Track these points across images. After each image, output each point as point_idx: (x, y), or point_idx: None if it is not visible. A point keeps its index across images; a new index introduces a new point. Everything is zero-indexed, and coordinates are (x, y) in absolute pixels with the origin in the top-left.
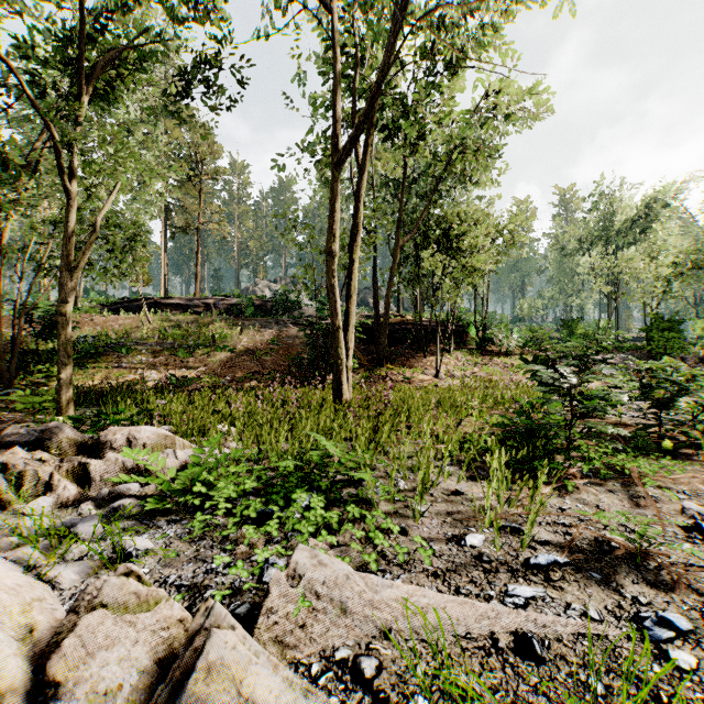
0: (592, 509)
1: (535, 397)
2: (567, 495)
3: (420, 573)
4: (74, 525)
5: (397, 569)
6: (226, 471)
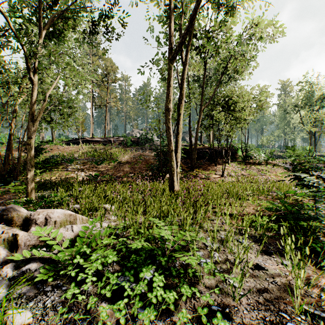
0: None
1: (283, 189)
2: None
3: None
4: None
5: None
6: (100, 242)
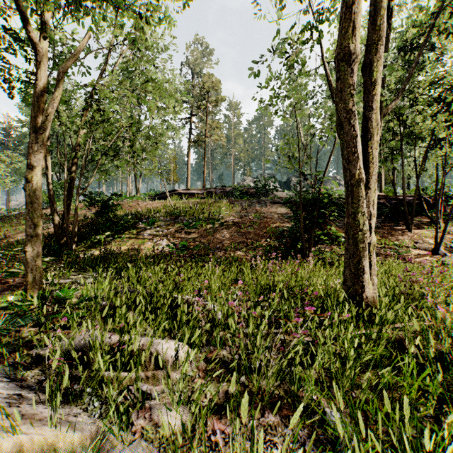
0: None
1: None
2: None
3: None
4: None
5: None
6: None
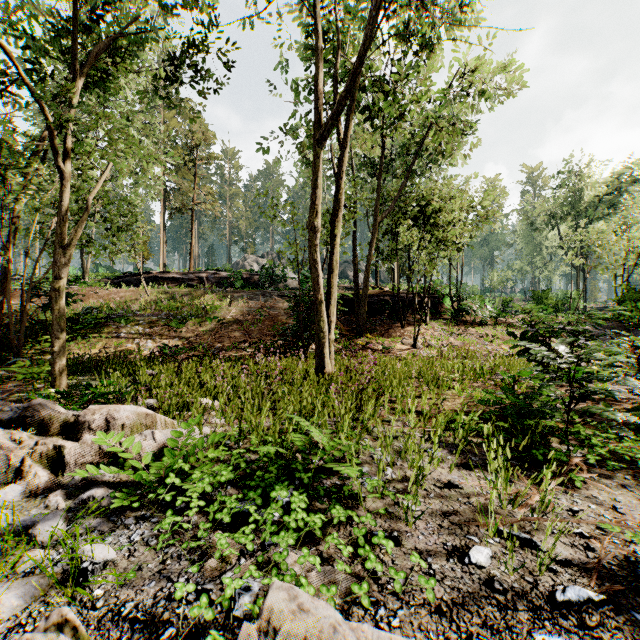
0: (608, 512)
1: (515, 369)
2: (574, 491)
3: (421, 607)
4: (35, 523)
5: (392, 599)
6: (203, 456)
